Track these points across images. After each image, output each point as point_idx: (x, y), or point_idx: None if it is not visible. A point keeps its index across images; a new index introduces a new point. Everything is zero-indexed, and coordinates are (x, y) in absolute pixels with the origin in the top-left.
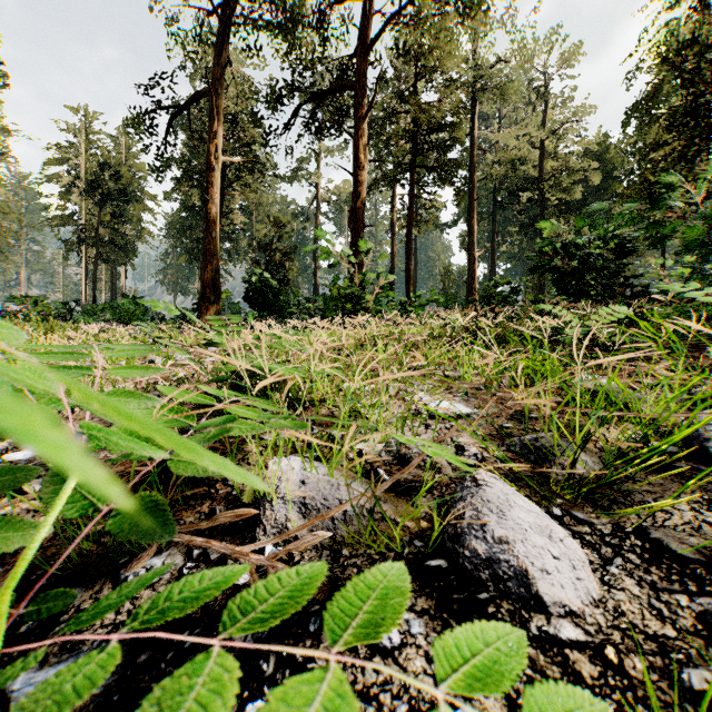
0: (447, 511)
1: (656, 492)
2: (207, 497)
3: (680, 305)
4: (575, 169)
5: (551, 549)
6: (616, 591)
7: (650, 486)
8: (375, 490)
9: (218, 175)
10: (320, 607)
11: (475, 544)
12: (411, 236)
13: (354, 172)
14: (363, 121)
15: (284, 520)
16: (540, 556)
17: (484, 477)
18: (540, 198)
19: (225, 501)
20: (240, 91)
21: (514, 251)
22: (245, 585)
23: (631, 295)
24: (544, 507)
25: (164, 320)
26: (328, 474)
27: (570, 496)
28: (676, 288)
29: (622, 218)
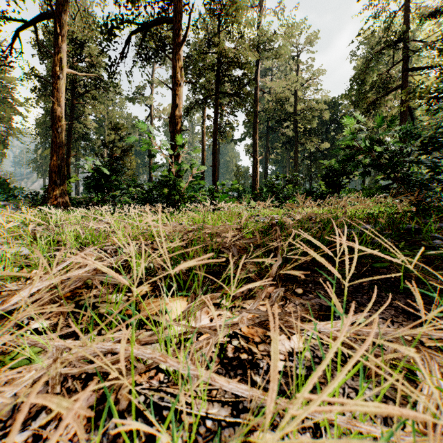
0: None
1: None
2: None
3: None
4: (316, 109)
5: None
6: None
7: None
8: None
9: (64, 83)
10: None
11: None
12: (216, 142)
13: (173, 88)
14: (180, 49)
15: None
16: None
17: None
18: (295, 126)
19: None
20: (87, 24)
21: (278, 159)
22: None
23: None
24: None
25: None
26: None
27: None
28: None
29: None
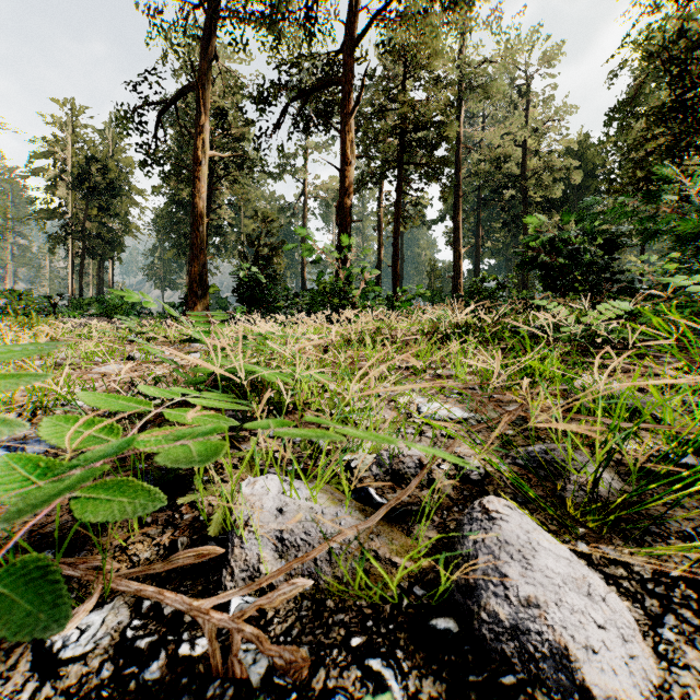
0: (453, 547)
1: (693, 518)
2: (169, 524)
3: (677, 301)
4: (558, 168)
5: (593, 613)
6: (678, 669)
7: (683, 511)
8: (366, 521)
9: (205, 169)
10: (297, 696)
11: (495, 605)
12: (397, 232)
13: (341, 168)
14: (350, 117)
15: (256, 561)
16: (581, 626)
17: (497, 508)
18: (523, 196)
19: (190, 529)
20: (228, 86)
21: (498, 248)
22: (201, 658)
23: (620, 290)
24: (568, 542)
25: (151, 315)
26: (311, 498)
27: (593, 524)
28: (677, 283)
29: (613, 213)
